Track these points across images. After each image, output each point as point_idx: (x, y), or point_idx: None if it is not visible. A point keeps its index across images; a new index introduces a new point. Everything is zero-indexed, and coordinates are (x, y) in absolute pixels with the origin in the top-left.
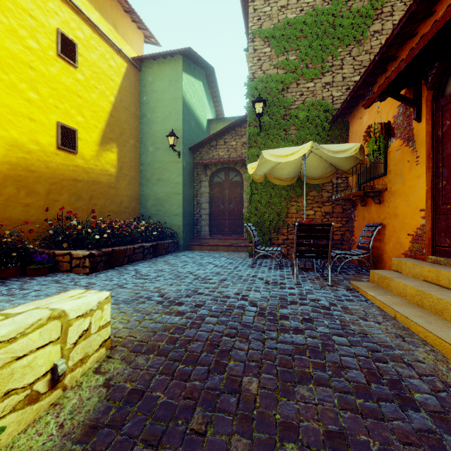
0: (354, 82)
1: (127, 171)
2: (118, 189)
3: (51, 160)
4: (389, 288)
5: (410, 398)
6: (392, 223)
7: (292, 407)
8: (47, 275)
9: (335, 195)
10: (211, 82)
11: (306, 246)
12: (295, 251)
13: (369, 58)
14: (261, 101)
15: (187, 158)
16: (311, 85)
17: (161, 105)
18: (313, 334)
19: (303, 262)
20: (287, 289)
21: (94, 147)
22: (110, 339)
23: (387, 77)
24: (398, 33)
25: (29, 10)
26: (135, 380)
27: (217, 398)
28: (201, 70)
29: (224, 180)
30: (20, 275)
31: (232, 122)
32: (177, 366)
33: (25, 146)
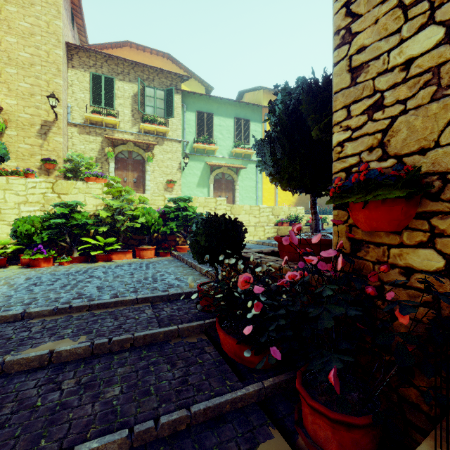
0: None
1: None
2: None
3: None
4: None
5: None
6: None
7: None
8: None
9: None
10: None
11: None
12: None
13: None
14: None
15: None
16: None
17: None
18: None
19: None
20: None
21: None
22: None
23: None
24: None
25: None
26: None
27: None
28: None
29: None
30: None
31: None
32: None
33: None
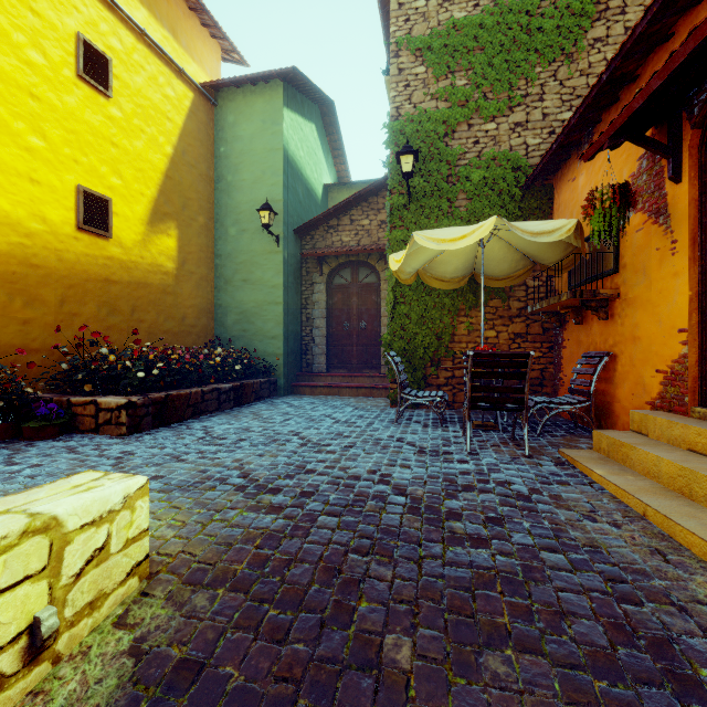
0: (562, 121)
1: (193, 267)
2: (179, 297)
3: (67, 248)
4: (628, 462)
5: (693, 679)
6: (629, 351)
7: (476, 699)
8: (57, 439)
9: (532, 306)
10: (329, 125)
11: (488, 390)
12: (469, 398)
13: (586, 83)
14: (411, 152)
15: (290, 247)
16: (492, 127)
17: (248, 160)
18: (505, 547)
19: (479, 415)
20: (455, 463)
21: (138, 228)
22: (150, 558)
23: (625, 107)
24: (643, 33)
25: (29, 0)
26: (188, 640)
27: (337, 679)
28: (313, 105)
29: (350, 282)
30: (12, 439)
31: (363, 189)
32: (266, 611)
33: (23, 224)
